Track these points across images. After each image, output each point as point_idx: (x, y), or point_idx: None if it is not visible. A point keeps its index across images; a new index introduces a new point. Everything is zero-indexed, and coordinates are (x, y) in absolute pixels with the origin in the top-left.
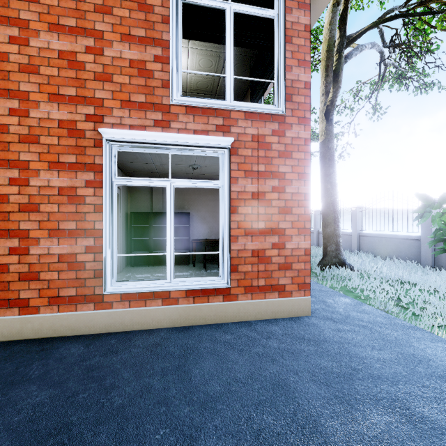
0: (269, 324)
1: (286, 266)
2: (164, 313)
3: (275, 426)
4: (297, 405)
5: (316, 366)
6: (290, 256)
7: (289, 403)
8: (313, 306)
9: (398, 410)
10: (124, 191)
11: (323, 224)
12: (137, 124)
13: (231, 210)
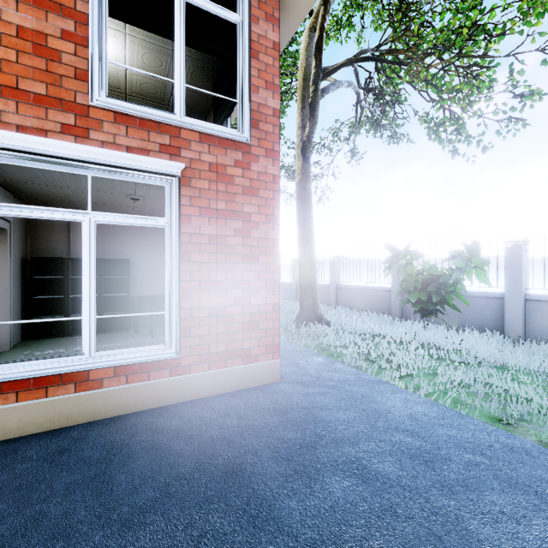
0: (230, 398)
1: (251, 326)
2: (79, 403)
3: (222, 525)
4: (251, 492)
5: (278, 440)
6: (257, 314)
7: (243, 491)
8: (284, 370)
9: (356, 471)
10: (18, 225)
11: (300, 275)
12: (31, 125)
13: (181, 256)
